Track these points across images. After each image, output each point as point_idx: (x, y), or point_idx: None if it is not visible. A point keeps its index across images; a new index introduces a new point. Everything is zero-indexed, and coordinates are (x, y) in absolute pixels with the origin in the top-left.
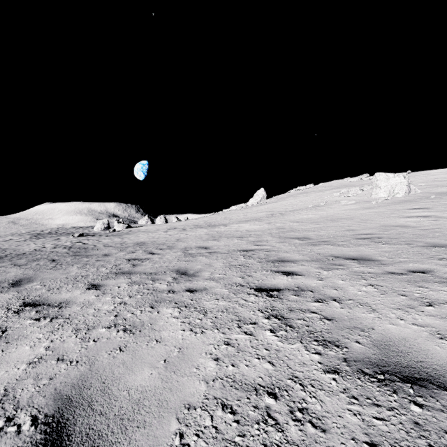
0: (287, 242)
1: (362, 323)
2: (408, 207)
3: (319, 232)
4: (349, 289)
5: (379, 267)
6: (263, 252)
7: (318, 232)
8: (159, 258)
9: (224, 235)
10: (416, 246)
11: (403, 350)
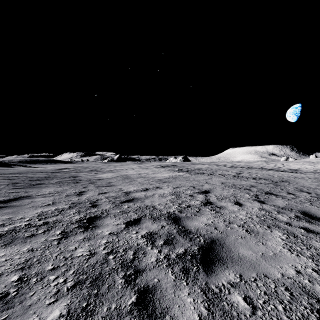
0: None
1: None
2: None
3: None
4: None
5: None
6: None
7: None
8: (309, 161)
9: None
10: None
11: None
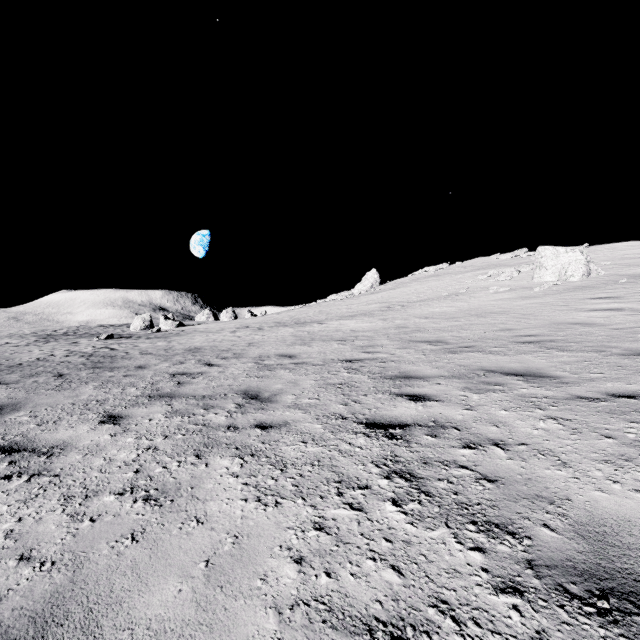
0: (412, 348)
1: (548, 487)
2: (588, 295)
3: (459, 332)
4: (518, 425)
5: (560, 387)
6: (377, 363)
7: (457, 332)
8: (219, 371)
9: (318, 337)
10: (611, 354)
11: (631, 545)
